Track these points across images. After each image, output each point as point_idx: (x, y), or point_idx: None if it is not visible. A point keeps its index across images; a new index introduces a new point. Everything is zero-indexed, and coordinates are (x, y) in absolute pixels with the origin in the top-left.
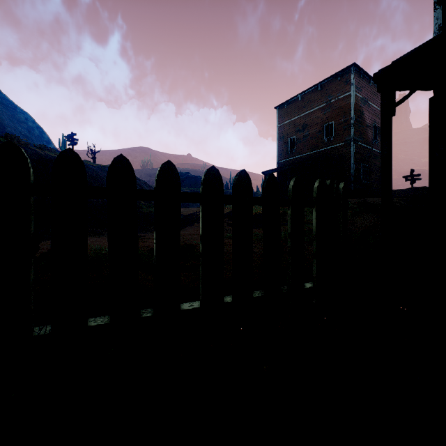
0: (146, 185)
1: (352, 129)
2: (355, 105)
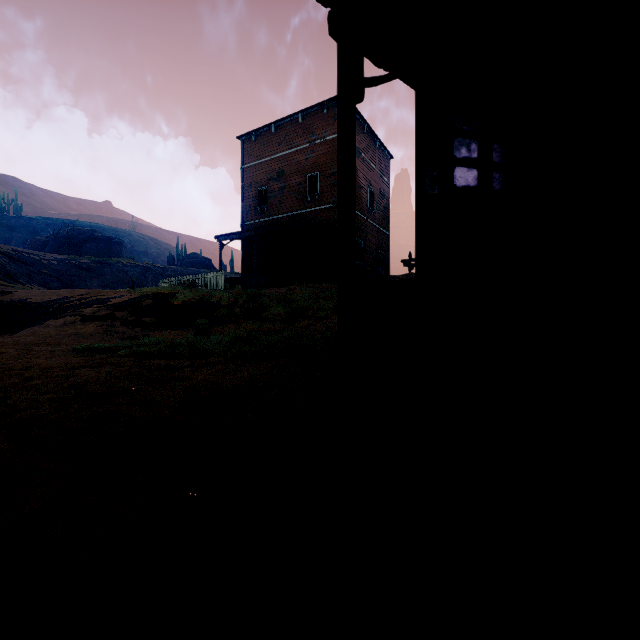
0: None
1: None
2: None
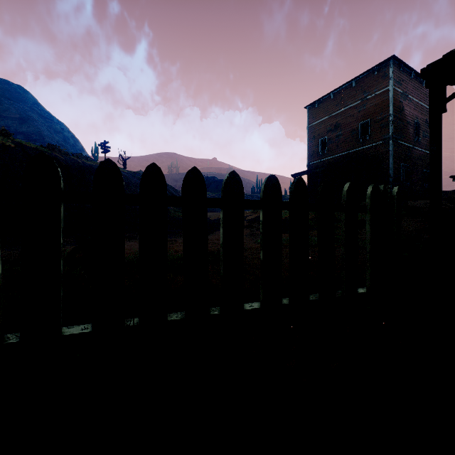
0: (174, 190)
1: (390, 126)
2: (394, 101)
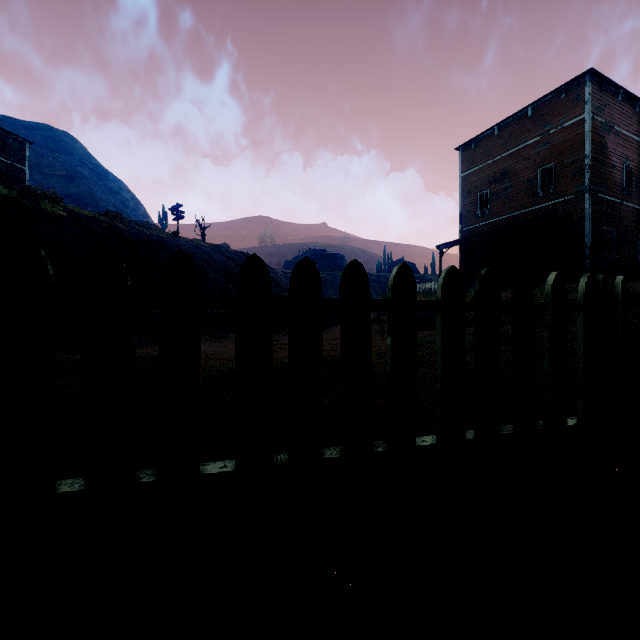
0: (270, 270)
1: (586, 173)
2: (592, 135)
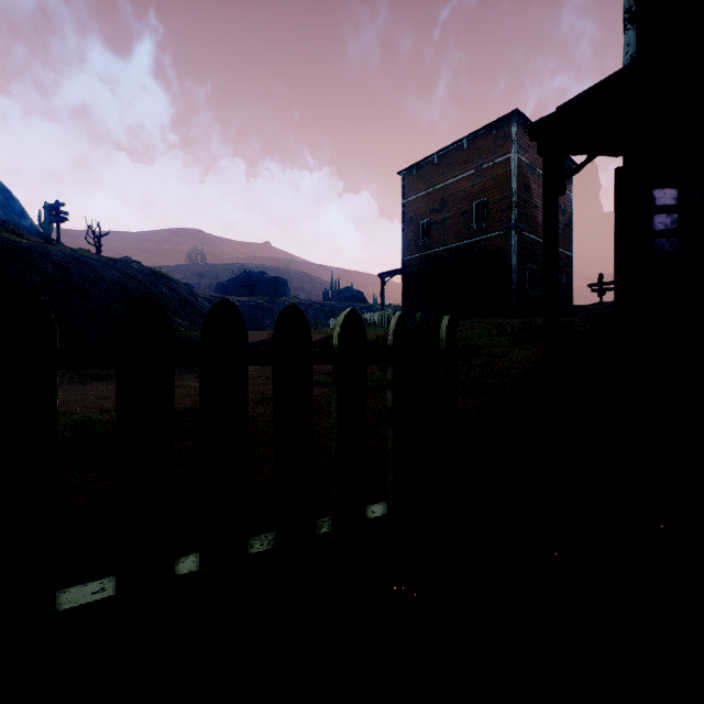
0: (189, 292)
1: (513, 211)
2: (518, 174)
